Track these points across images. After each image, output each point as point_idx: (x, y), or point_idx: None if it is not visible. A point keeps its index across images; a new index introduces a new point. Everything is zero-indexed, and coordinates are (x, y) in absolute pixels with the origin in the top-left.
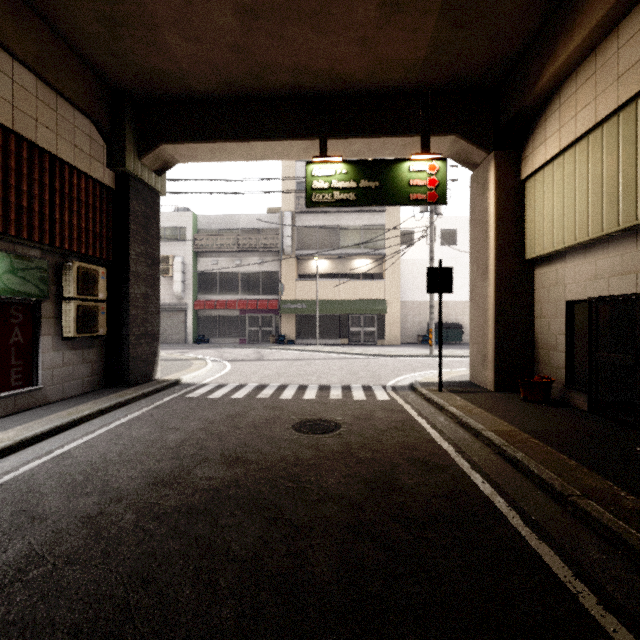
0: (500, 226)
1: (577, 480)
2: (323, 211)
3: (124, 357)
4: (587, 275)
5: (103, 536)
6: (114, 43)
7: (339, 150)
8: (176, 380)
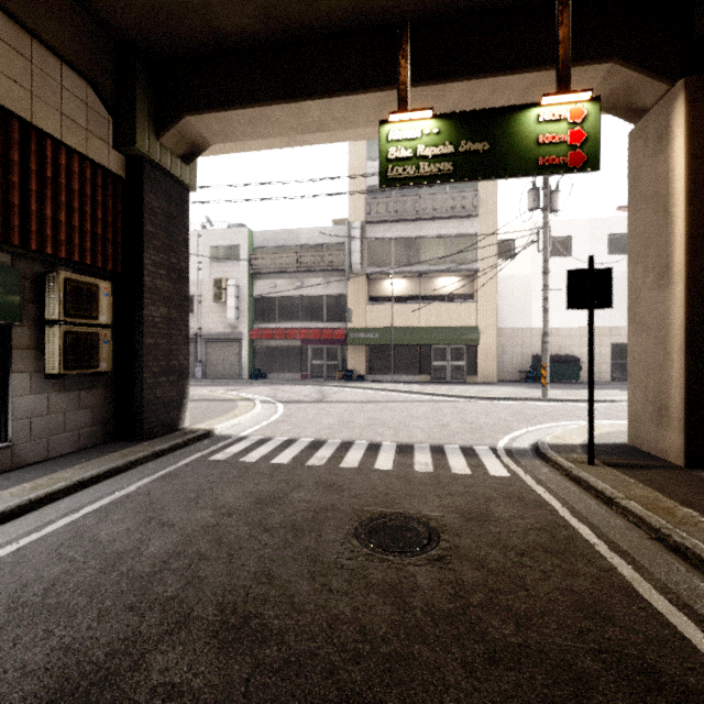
0: (696, 198)
1: None
2: (399, 219)
3: (137, 401)
4: None
5: None
6: None
7: (426, 106)
8: (206, 431)
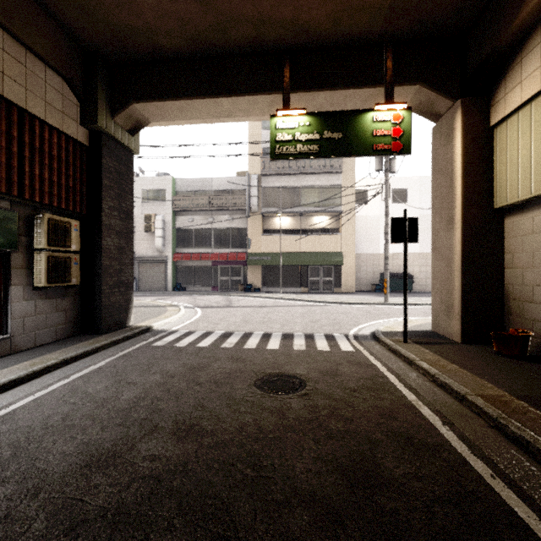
0: (467, 174)
1: None
2: (286, 173)
3: (97, 305)
4: None
5: None
6: None
7: (302, 105)
8: (147, 327)
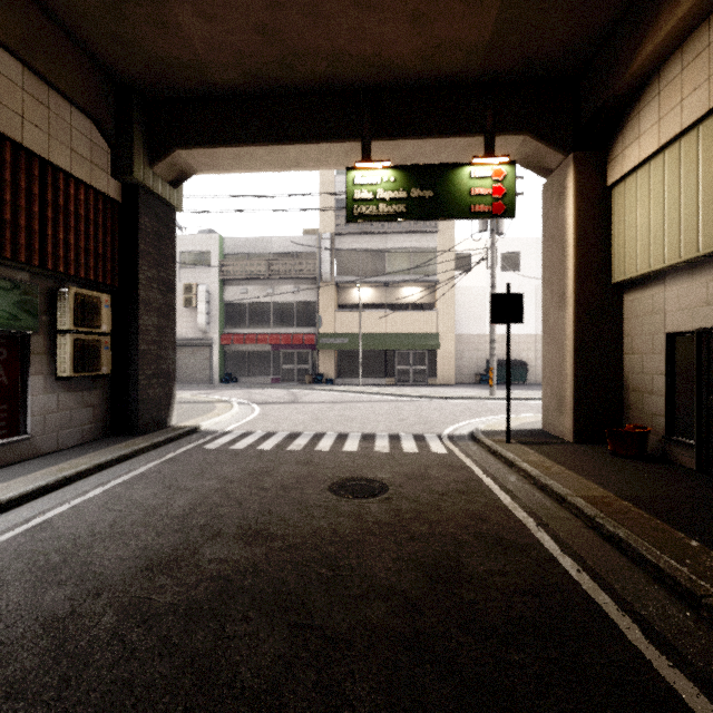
0: (581, 243)
1: (707, 571)
2: (366, 232)
3: (132, 400)
4: (695, 301)
5: (67, 651)
6: (116, 25)
7: (386, 155)
8: (194, 427)
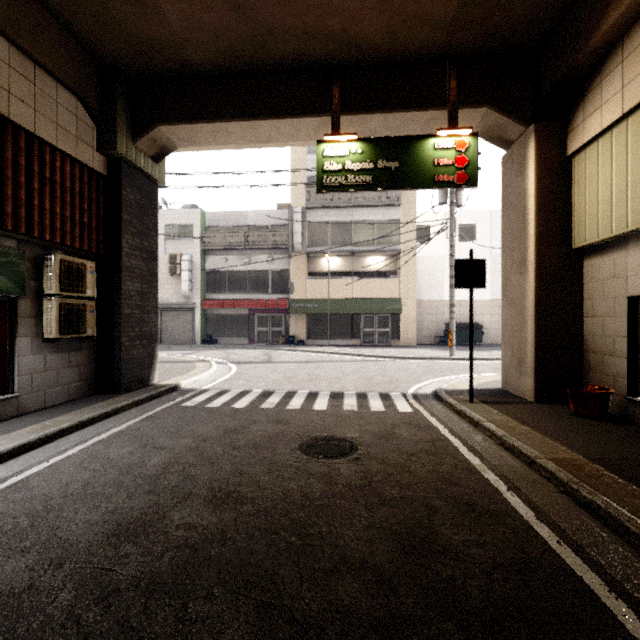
0: (542, 210)
1: None
2: (335, 206)
3: (116, 360)
4: None
5: (17, 635)
6: (98, 5)
7: (353, 129)
8: (174, 385)
